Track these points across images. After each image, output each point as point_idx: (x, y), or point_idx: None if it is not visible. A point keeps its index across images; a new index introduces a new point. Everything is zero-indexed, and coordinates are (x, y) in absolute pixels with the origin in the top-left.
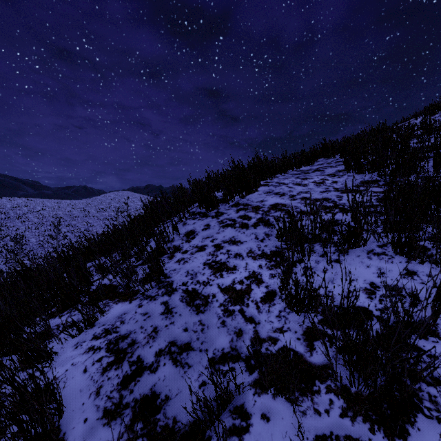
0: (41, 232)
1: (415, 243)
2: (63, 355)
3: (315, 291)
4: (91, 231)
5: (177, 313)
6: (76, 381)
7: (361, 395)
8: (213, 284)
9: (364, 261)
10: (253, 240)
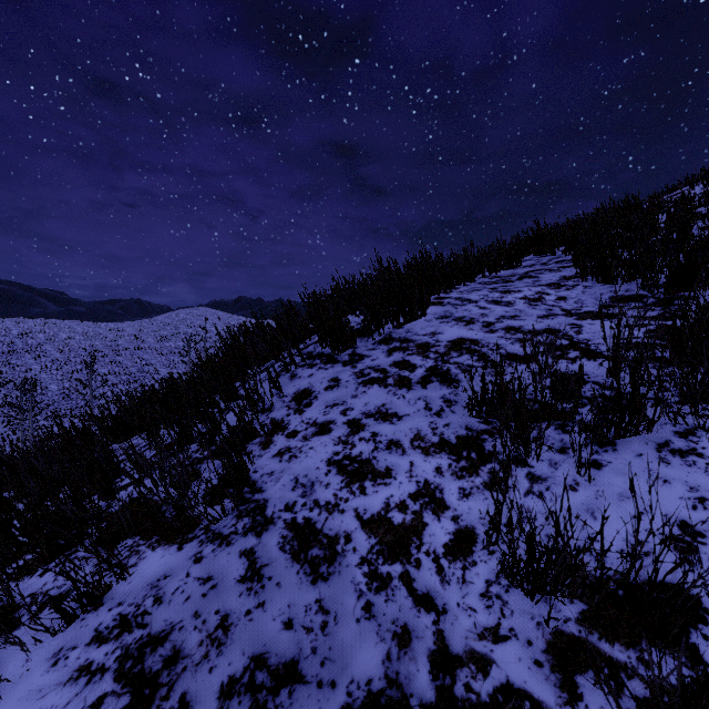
0: (67, 374)
1: None
2: (24, 682)
3: (577, 558)
4: (147, 373)
5: (272, 579)
6: None
7: None
8: (347, 509)
9: (655, 468)
10: (422, 413)
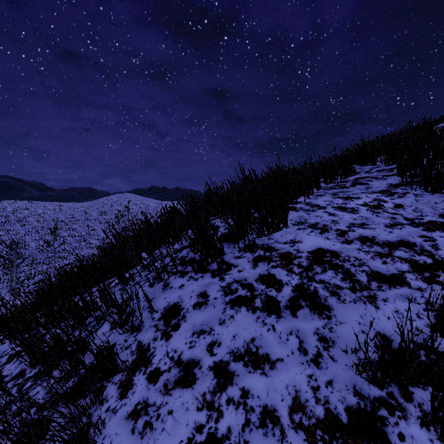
0: (41, 236)
1: None
2: None
3: None
4: (92, 235)
5: None
6: None
7: None
8: None
9: None
10: (297, 358)
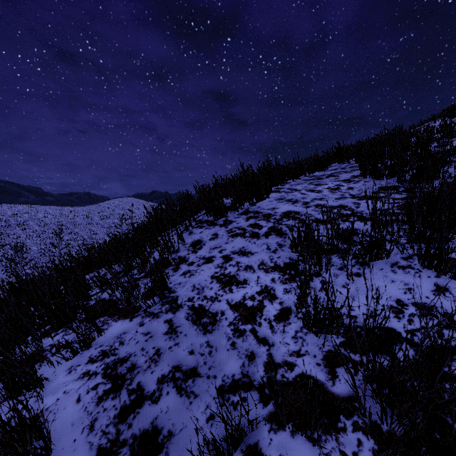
0: (43, 240)
1: (447, 256)
2: (54, 381)
3: (337, 311)
4: (94, 239)
5: (182, 332)
6: (68, 412)
7: (394, 435)
8: (222, 300)
9: (388, 275)
10: (265, 251)
